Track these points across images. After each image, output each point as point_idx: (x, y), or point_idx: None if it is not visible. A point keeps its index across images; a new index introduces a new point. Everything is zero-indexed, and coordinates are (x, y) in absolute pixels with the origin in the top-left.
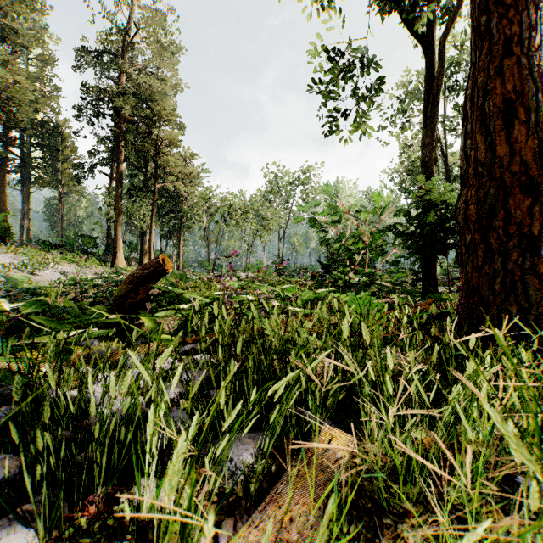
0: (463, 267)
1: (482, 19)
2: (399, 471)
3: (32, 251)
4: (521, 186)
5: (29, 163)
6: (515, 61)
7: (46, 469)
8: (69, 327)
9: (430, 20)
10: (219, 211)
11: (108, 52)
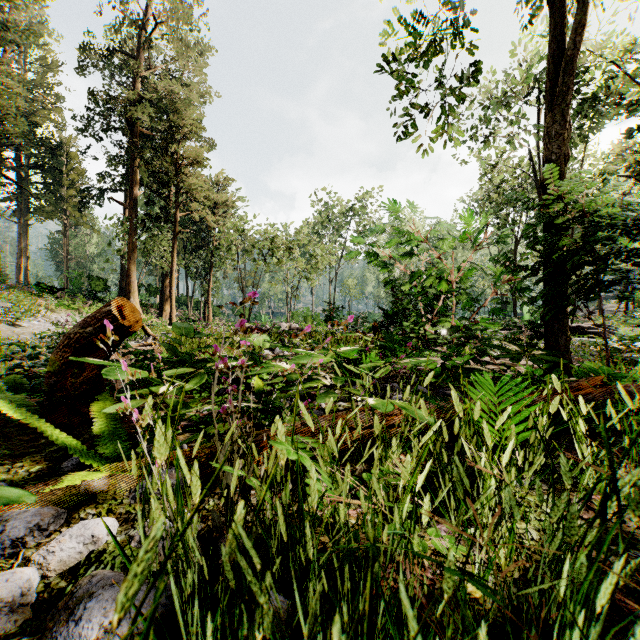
0: None
1: None
2: None
3: (19, 296)
4: None
5: (26, 189)
6: None
7: None
8: None
9: None
10: (256, 246)
11: (120, 51)
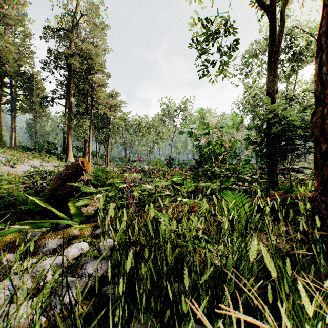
0: (317, 170)
1: None
2: None
3: (14, 152)
4: None
5: (15, 98)
6: None
7: None
8: None
9: None
10: (131, 127)
11: (63, 29)
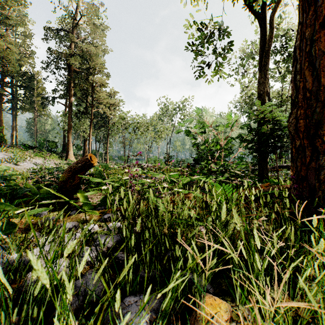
0: (293, 162)
1: None
2: None
3: (17, 150)
4: None
5: (16, 97)
6: None
7: None
8: (12, 209)
9: (263, 4)
10: (130, 126)
11: (63, 30)
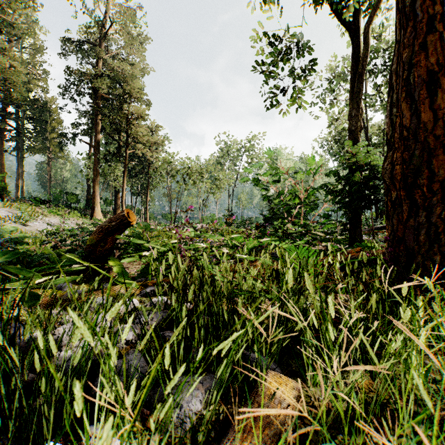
0: (389, 220)
1: (407, 2)
2: (343, 422)
3: (24, 206)
4: (443, 148)
5: (23, 133)
6: (437, 37)
7: (3, 416)
8: (36, 275)
9: (356, 11)
10: (179, 173)
11: (87, 41)
